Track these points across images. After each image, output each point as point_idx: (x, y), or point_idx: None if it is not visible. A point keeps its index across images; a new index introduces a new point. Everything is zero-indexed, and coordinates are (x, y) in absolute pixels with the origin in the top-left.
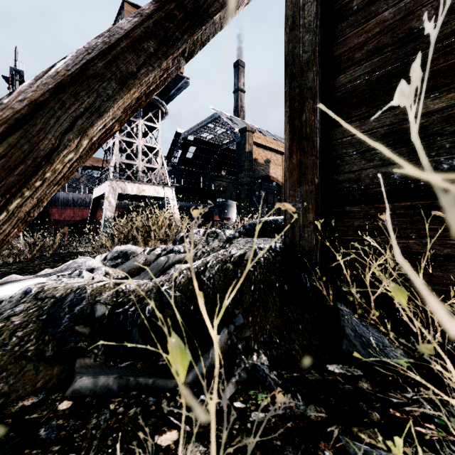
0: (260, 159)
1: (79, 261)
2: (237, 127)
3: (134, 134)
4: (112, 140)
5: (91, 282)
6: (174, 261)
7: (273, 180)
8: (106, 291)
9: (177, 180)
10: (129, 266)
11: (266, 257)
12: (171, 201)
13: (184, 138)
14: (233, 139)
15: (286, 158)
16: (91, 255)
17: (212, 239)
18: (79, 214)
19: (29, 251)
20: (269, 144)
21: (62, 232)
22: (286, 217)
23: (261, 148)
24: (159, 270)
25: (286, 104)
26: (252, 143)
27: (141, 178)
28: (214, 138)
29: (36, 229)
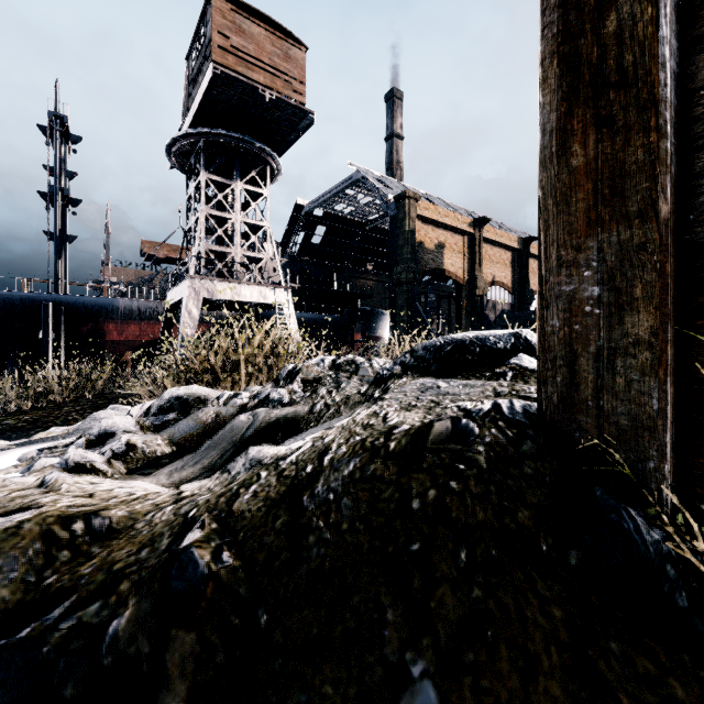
0: (428, 243)
1: (101, 415)
2: (392, 193)
3: (229, 205)
4: (195, 215)
5: (6, 506)
6: (266, 425)
7: (449, 276)
8: (16, 548)
9: (297, 278)
10: (182, 429)
11: (493, 444)
12: (286, 310)
13: (308, 214)
14: (385, 213)
15: (548, 159)
16: (141, 401)
17: (346, 375)
18: (148, 332)
19: (58, 390)
20: (442, 219)
21: (123, 359)
22: (545, 326)
23: (429, 226)
24: (233, 444)
25: (546, 3)
26: (416, 217)
27: (242, 275)
28: (354, 211)
29: (85, 354)
